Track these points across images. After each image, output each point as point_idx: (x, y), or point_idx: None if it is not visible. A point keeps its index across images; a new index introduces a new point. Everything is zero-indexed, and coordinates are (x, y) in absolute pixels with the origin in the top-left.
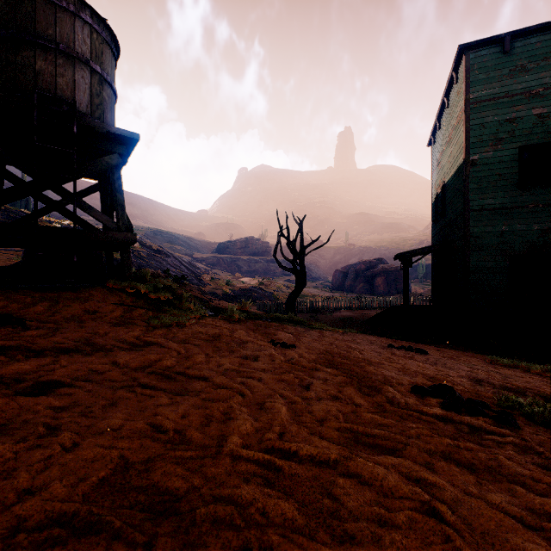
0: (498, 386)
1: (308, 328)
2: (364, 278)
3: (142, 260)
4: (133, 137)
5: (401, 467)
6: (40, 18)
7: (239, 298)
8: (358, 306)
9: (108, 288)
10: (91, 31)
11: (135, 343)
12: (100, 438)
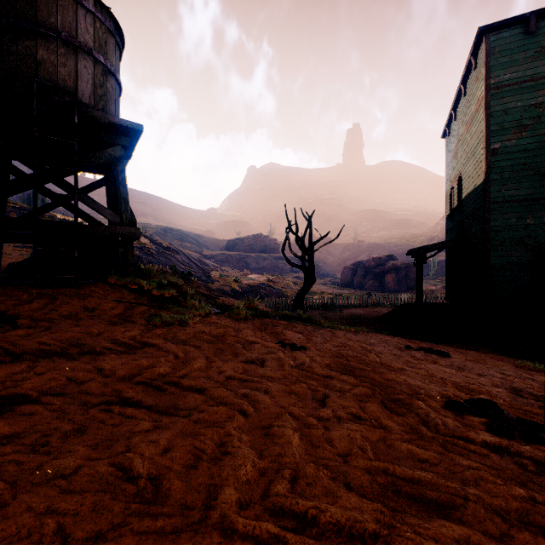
0: (543, 399)
1: (318, 327)
2: (374, 275)
3: (152, 257)
4: (136, 128)
5: (470, 544)
6: (41, 6)
7: (247, 295)
8: (368, 303)
9: (111, 285)
10: (94, 20)
11: (130, 344)
12: (37, 495)
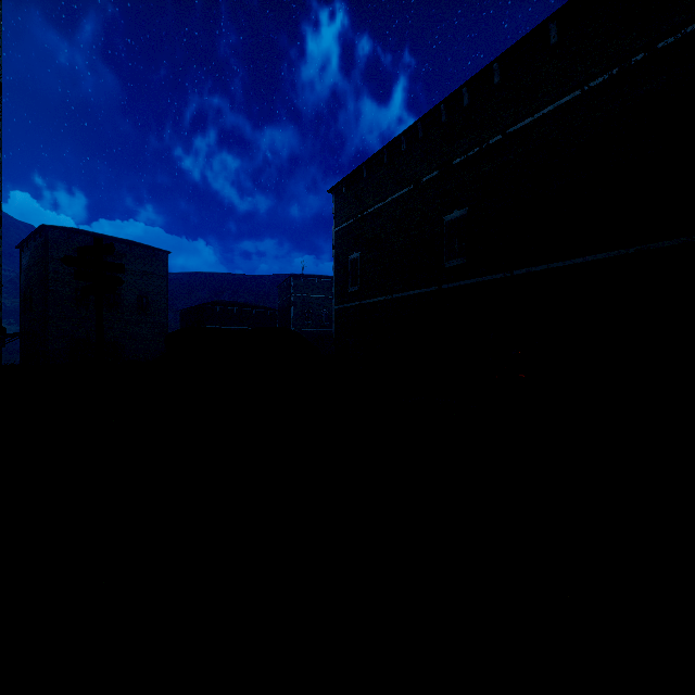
0: None
1: None
2: None
3: None
4: None
5: None
6: None
7: None
8: None
9: None
10: None
11: None
12: None
